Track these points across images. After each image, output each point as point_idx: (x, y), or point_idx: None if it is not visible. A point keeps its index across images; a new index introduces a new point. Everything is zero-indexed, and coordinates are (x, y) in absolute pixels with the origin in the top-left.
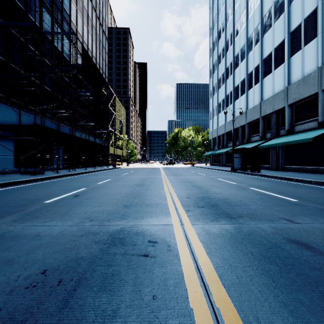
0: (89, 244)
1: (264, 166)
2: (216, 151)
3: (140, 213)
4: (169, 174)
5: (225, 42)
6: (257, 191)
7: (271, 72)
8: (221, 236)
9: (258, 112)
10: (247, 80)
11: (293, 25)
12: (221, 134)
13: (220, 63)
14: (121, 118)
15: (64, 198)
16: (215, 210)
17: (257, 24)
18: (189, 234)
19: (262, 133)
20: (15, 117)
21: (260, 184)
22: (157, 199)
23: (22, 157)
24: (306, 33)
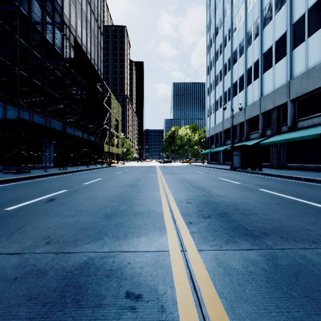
0: (16, 304)
1: (263, 164)
2: (213, 149)
3: (124, 229)
4: (166, 173)
5: (222, 38)
6: (268, 193)
7: (272, 67)
8: (250, 278)
9: (258, 108)
10: (246, 75)
11: (296, 16)
12: (219, 132)
13: (217, 60)
14: (116, 116)
15: (33, 204)
16: (226, 223)
17: (256, 17)
18: (196, 273)
19: (262, 130)
20: (0, 111)
21: (267, 183)
22: (149, 204)
23: (7, 155)
24: (310, 24)
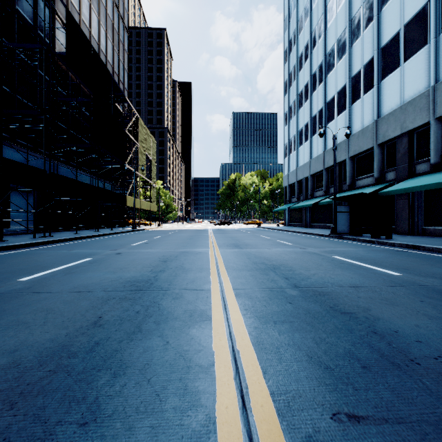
0: None
1: None
2: (294, 204)
3: None
4: (225, 244)
5: (309, 34)
6: None
7: (398, 67)
8: None
9: (372, 137)
10: (350, 87)
11: None
12: (303, 178)
13: (301, 69)
14: (148, 153)
15: None
16: None
17: None
18: None
19: (379, 173)
20: None
21: None
22: None
23: None
24: None
